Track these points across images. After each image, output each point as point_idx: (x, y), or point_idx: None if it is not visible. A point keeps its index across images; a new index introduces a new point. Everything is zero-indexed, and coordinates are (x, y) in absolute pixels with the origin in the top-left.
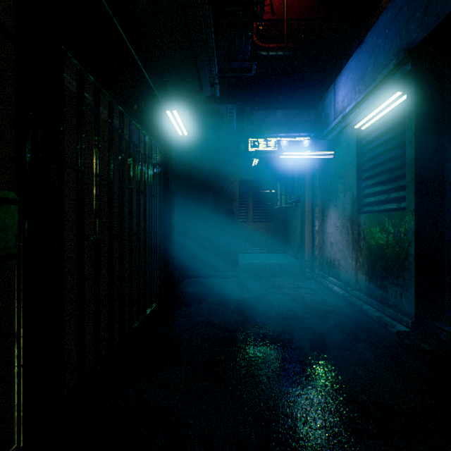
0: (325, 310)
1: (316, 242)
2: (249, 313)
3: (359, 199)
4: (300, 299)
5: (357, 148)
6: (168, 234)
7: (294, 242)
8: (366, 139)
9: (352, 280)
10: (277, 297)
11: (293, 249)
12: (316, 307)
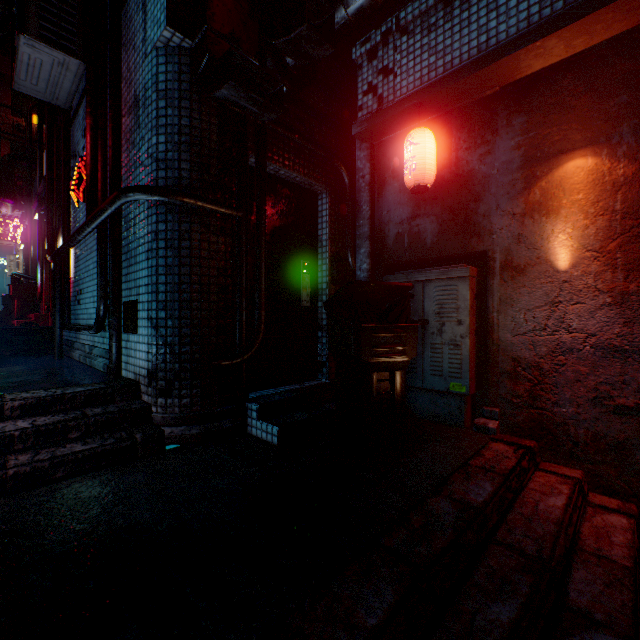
0: None
1: None
2: None
3: None
4: None
5: None
6: None
7: None
8: None
9: None
10: None
11: None
12: None
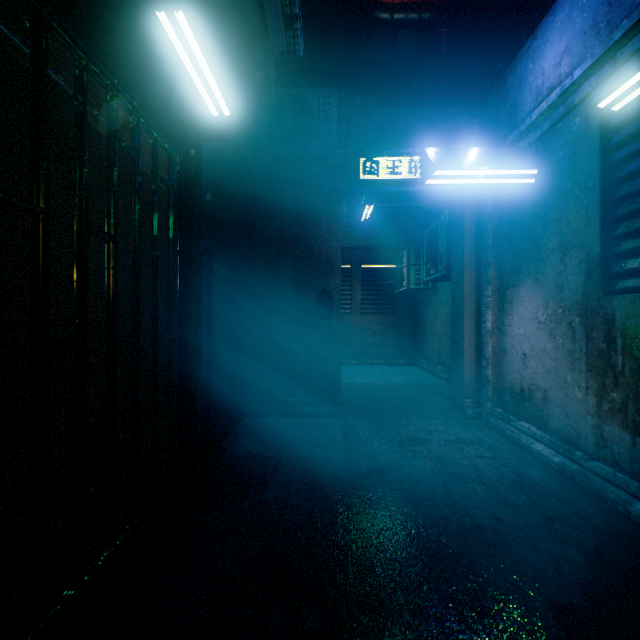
0: (540, 511)
1: (486, 352)
2: (370, 525)
3: (605, 262)
4: (473, 476)
5: (602, 152)
6: (192, 338)
7: (429, 347)
8: (626, 129)
9: (587, 438)
10: (425, 469)
11: (428, 359)
12: (516, 501)
